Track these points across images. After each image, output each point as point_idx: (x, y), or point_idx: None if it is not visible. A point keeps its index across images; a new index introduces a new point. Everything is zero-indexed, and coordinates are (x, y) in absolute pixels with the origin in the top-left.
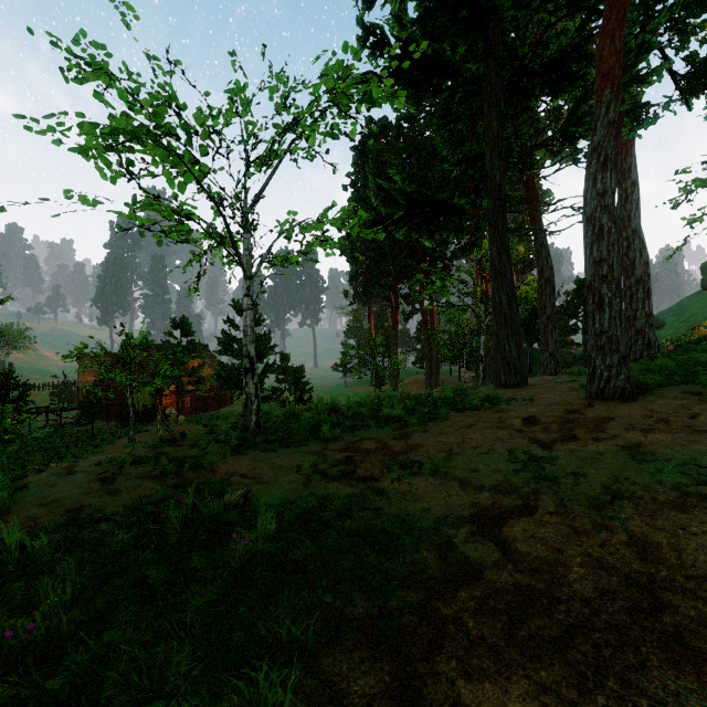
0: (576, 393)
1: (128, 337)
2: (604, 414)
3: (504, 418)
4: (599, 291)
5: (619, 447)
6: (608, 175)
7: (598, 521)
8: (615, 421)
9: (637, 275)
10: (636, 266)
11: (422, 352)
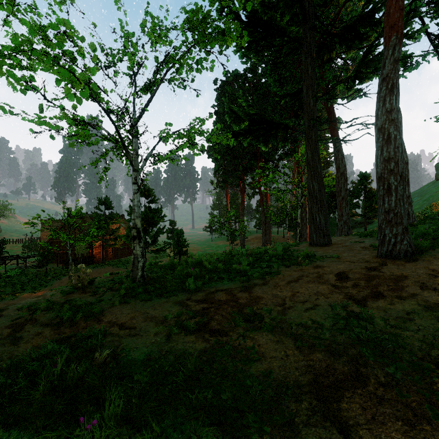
0: (369, 252)
1: (68, 210)
2: (398, 273)
3: (321, 273)
4: (387, 180)
5: (422, 307)
6: (394, 97)
7: (433, 401)
8: (409, 279)
9: None
10: None
11: (260, 219)
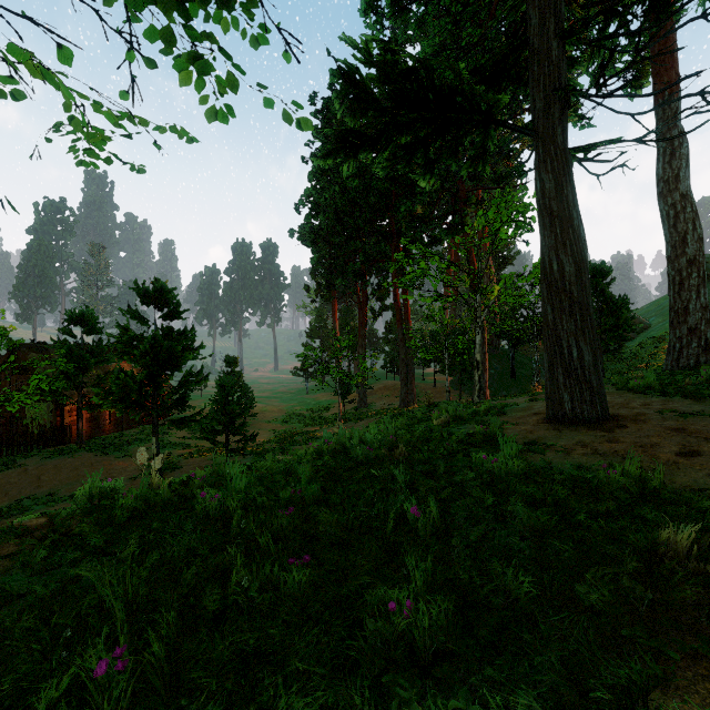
0: None
1: None
2: None
3: None
4: None
5: None
6: None
7: None
8: None
9: (690, 254)
10: (688, 242)
11: (392, 355)
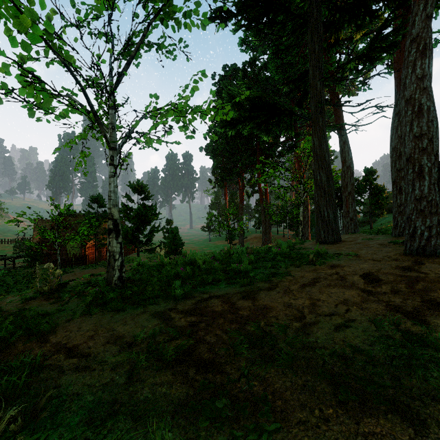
0: (392, 250)
1: (56, 207)
2: None
3: (342, 274)
4: (419, 161)
5: None
6: (426, 61)
7: None
8: None
9: None
10: None
11: (259, 219)
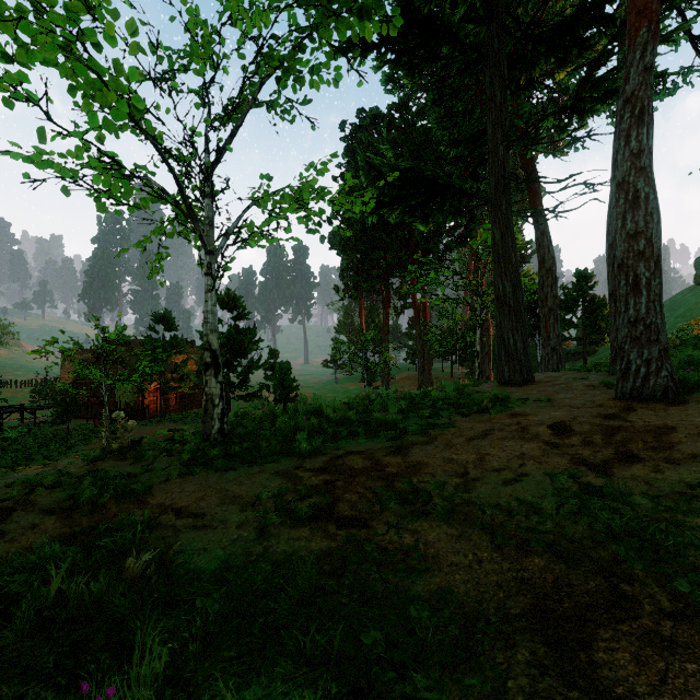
0: (600, 393)
1: (104, 331)
2: (657, 422)
3: (524, 424)
4: (634, 270)
5: None
6: (644, 130)
7: None
8: (679, 432)
9: None
10: None
11: (414, 348)
